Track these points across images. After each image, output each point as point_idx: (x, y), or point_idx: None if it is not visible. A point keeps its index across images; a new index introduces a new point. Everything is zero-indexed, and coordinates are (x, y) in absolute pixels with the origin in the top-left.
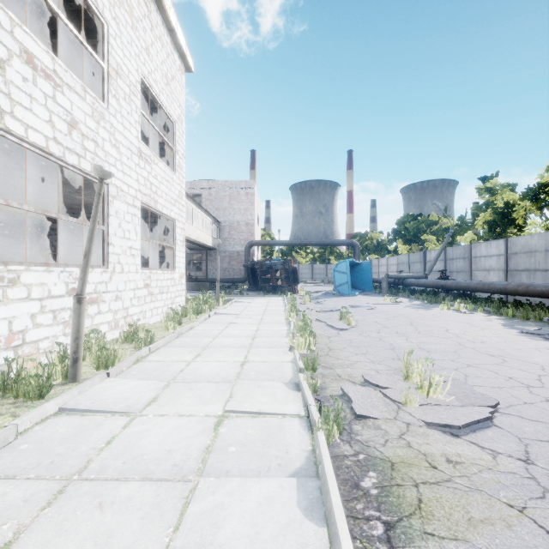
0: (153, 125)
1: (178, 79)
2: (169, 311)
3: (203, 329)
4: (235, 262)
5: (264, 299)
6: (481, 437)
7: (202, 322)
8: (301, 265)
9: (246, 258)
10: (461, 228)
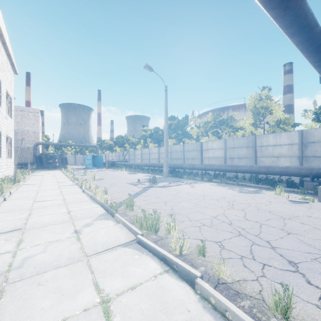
0: (7, 104)
1: (12, 80)
2: (11, 175)
3: (35, 178)
4: (26, 153)
5: (51, 171)
6: (98, 181)
7: (31, 177)
8: (68, 155)
9: (34, 151)
10: (138, 143)
